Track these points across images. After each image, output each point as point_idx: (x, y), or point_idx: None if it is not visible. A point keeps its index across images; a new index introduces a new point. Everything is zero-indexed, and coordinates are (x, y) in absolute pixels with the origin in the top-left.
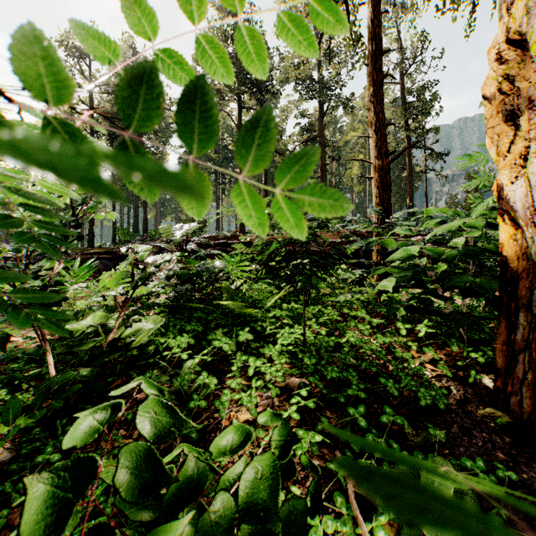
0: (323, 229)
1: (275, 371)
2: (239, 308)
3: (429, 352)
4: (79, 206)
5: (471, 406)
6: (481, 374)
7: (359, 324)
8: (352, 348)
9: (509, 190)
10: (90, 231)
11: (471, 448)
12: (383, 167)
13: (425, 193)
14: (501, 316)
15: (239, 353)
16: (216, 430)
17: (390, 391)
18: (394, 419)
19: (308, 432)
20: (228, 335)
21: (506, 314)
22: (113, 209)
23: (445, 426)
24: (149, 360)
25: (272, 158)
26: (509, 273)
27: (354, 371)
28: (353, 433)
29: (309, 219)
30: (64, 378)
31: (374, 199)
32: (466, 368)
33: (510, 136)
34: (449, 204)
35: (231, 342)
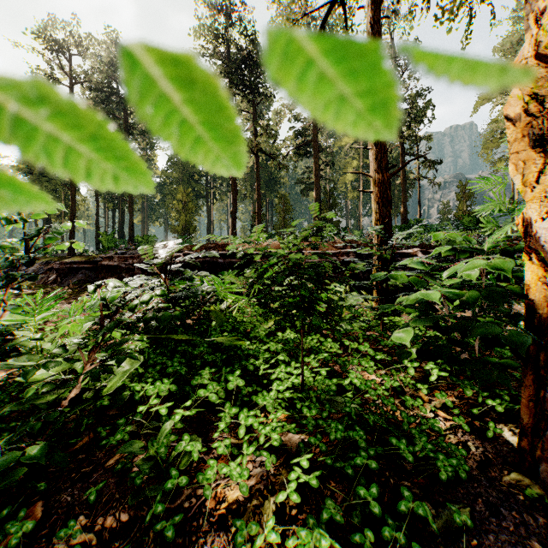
0: (324, 257)
1: (270, 430)
2: (229, 341)
3: (441, 398)
4: (31, 237)
5: (493, 470)
6: (500, 424)
7: (363, 361)
8: (355, 391)
9: (539, 227)
10: (70, 237)
11: (502, 534)
12: (384, 182)
13: (419, 200)
14: (526, 368)
15: (228, 403)
16: (199, 515)
17: (403, 455)
18: (414, 508)
19: (311, 520)
20: (216, 375)
21: (533, 366)
22: (96, 213)
23: (469, 501)
24: (119, 421)
25: (265, 162)
26: (537, 320)
27: (361, 429)
28: (364, 515)
29: (308, 246)
30: (4, 461)
31: (374, 215)
32: (481, 416)
33: (538, 164)
34: (441, 212)
35: (219, 388)
